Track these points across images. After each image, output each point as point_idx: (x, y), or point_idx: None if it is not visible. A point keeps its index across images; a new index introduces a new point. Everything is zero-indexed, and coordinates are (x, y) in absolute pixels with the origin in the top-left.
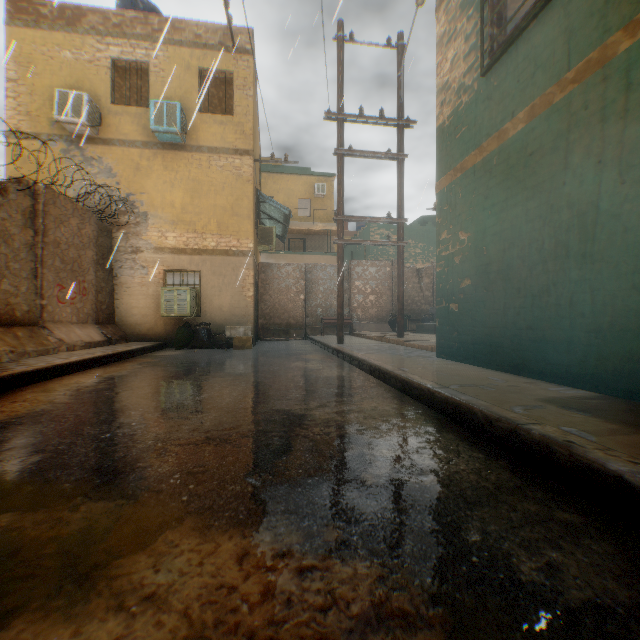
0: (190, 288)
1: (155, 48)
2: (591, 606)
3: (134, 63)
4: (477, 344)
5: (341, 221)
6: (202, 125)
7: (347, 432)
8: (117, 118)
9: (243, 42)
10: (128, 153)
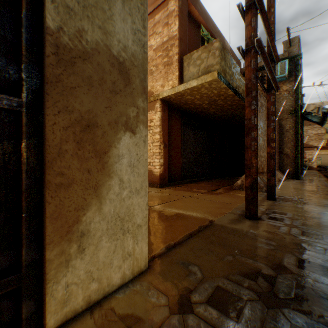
0: (319, 160)
1: None
2: None
3: None
4: None
5: None
6: None
7: None
8: None
9: None
10: None
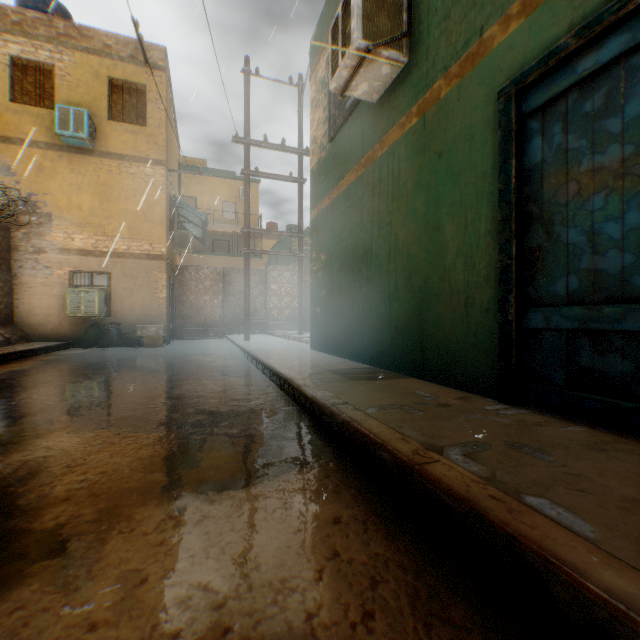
0: (99, 289)
1: (61, 52)
2: (248, 435)
3: (37, 63)
4: (328, 338)
5: (247, 233)
6: (113, 132)
7: (198, 394)
8: (18, 116)
9: (156, 58)
10: (31, 153)
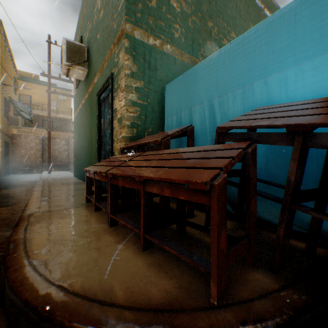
0: None
1: None
2: None
3: None
4: (77, 171)
5: (50, 121)
6: None
7: None
8: None
9: None
10: None
